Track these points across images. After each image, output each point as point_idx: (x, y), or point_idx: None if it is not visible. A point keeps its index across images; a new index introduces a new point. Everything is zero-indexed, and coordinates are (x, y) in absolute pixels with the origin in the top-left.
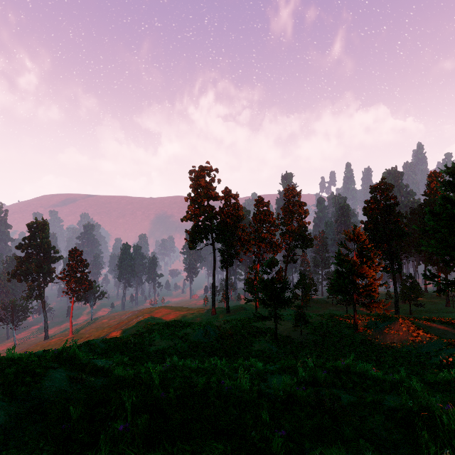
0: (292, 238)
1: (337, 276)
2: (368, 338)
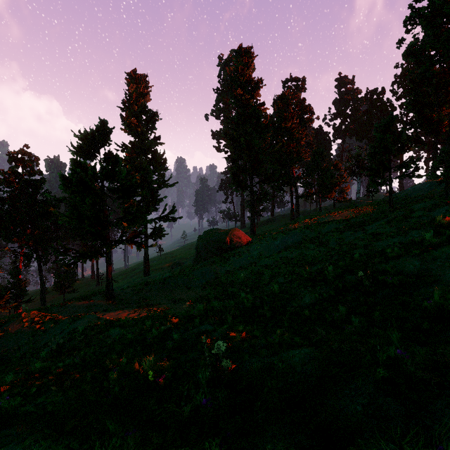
0: None
1: None
2: None
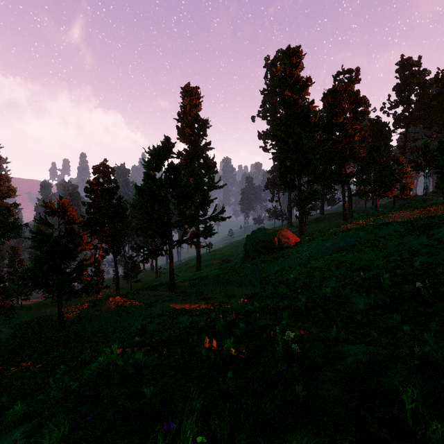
0: None
1: (35, 265)
2: (75, 332)
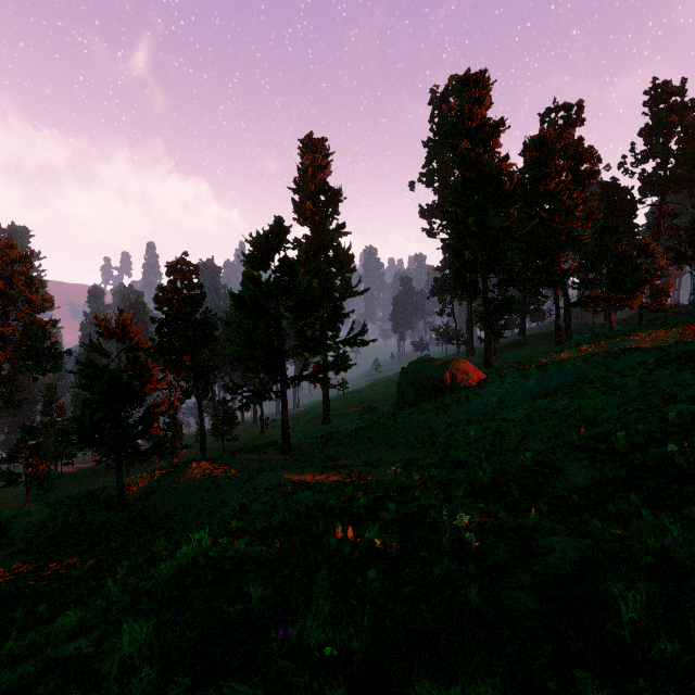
0: (6, 353)
1: (84, 412)
2: (141, 514)
